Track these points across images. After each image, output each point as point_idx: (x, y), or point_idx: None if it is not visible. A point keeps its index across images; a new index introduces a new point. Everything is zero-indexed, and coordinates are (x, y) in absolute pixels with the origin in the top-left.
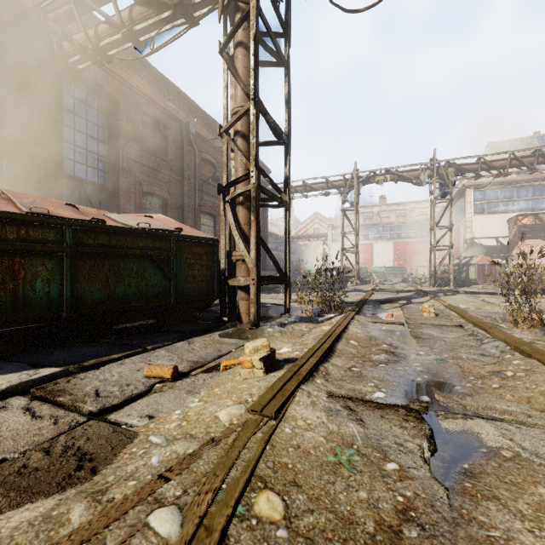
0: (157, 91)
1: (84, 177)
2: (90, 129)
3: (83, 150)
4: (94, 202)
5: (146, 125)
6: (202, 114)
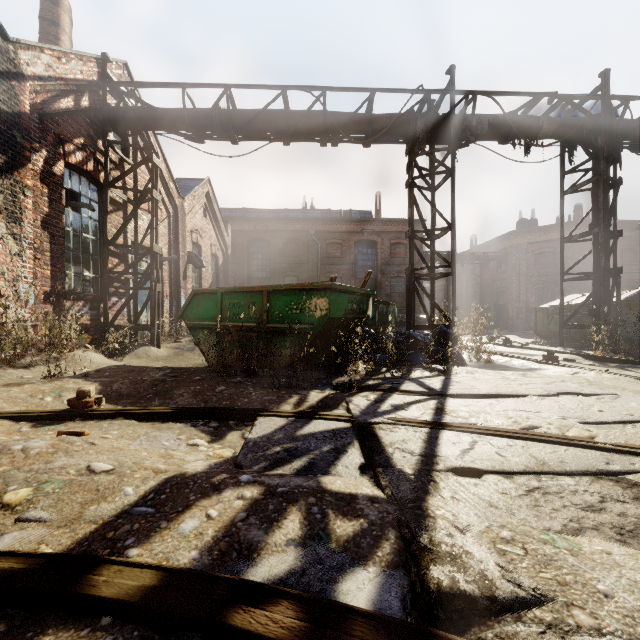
0: None
1: None
2: None
3: None
4: None
5: None
6: None
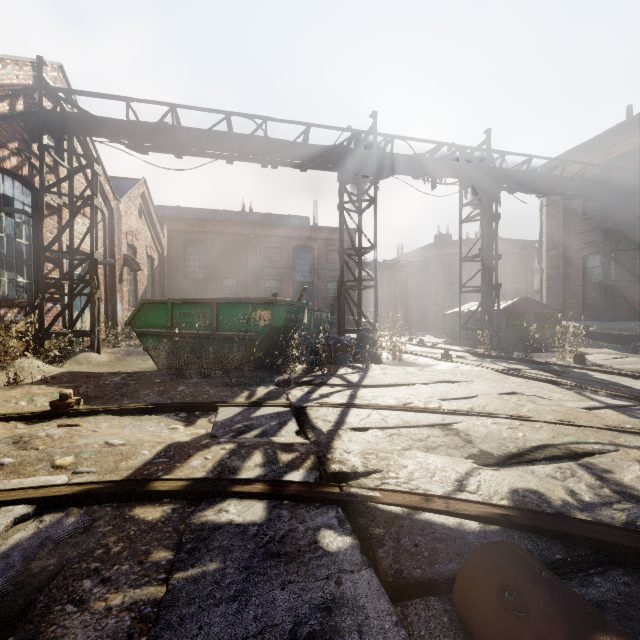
0: None
1: None
2: None
3: None
4: None
5: None
6: None
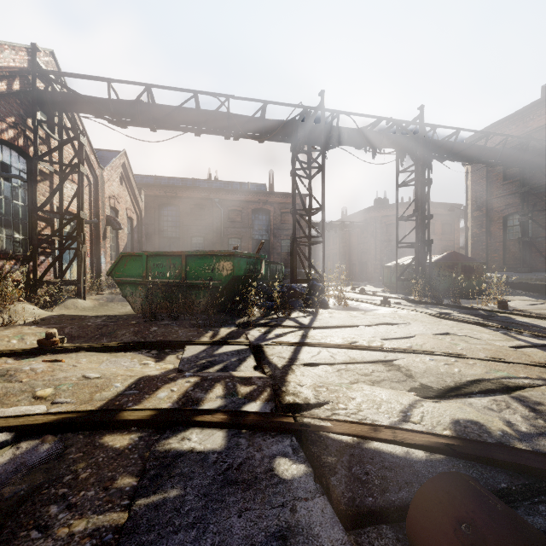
0: None
1: None
2: None
3: None
4: None
5: None
6: None
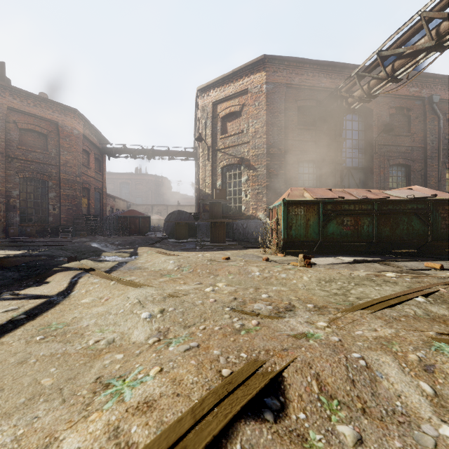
0: (401, 86)
1: (351, 165)
2: (354, 134)
3: (350, 149)
4: (356, 179)
5: (392, 115)
6: (446, 80)
